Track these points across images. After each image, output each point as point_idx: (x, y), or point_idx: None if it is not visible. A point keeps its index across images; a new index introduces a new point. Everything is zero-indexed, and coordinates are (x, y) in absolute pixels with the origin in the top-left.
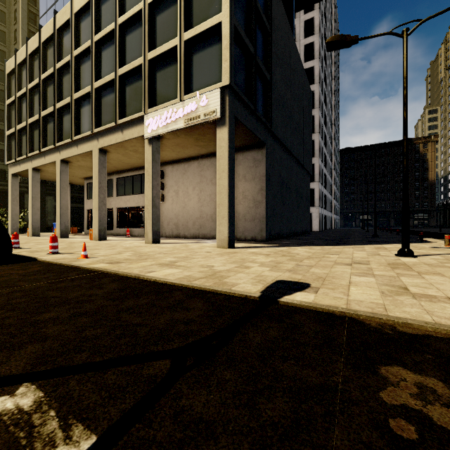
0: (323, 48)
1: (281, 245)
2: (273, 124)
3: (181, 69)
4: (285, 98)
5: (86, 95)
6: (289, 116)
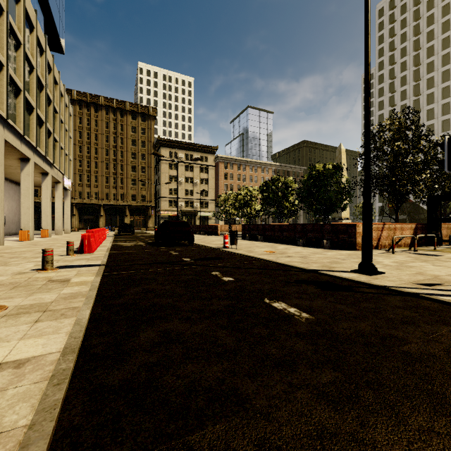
0: None
1: None
2: None
3: (69, 166)
4: None
5: (48, 129)
6: None
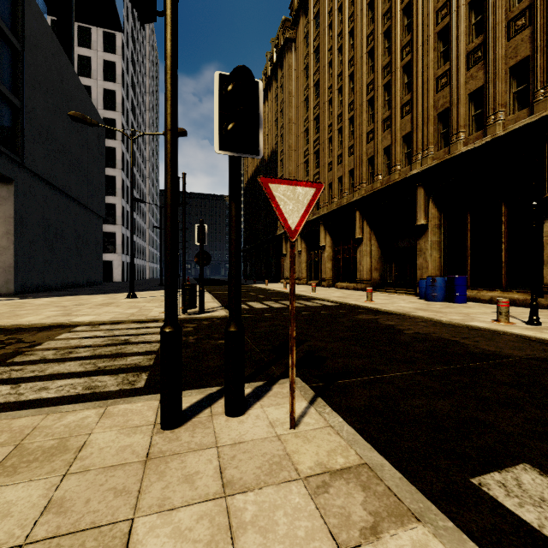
0: (130, 74)
1: (29, 298)
2: (27, 159)
3: None
4: (52, 129)
5: None
6: (60, 150)
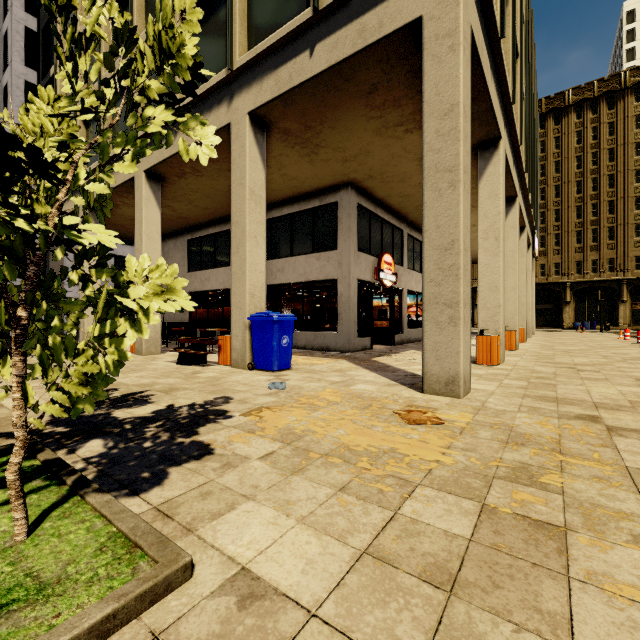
0: None
1: None
2: None
3: (537, 217)
4: None
5: None
6: None
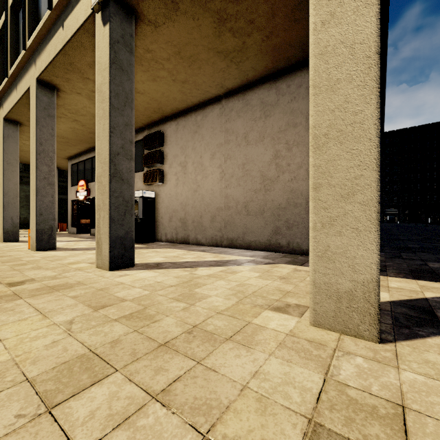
0: None
1: None
2: None
3: None
4: None
5: None
6: None
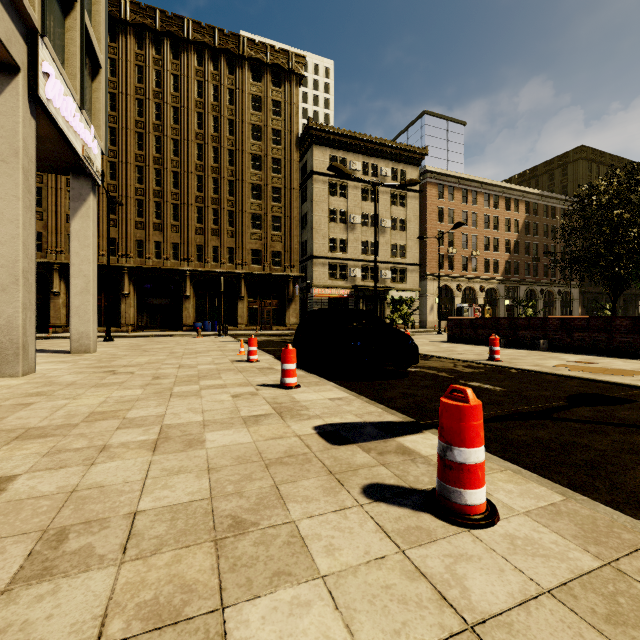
0: None
1: None
2: None
3: (82, 55)
4: None
5: None
6: None
